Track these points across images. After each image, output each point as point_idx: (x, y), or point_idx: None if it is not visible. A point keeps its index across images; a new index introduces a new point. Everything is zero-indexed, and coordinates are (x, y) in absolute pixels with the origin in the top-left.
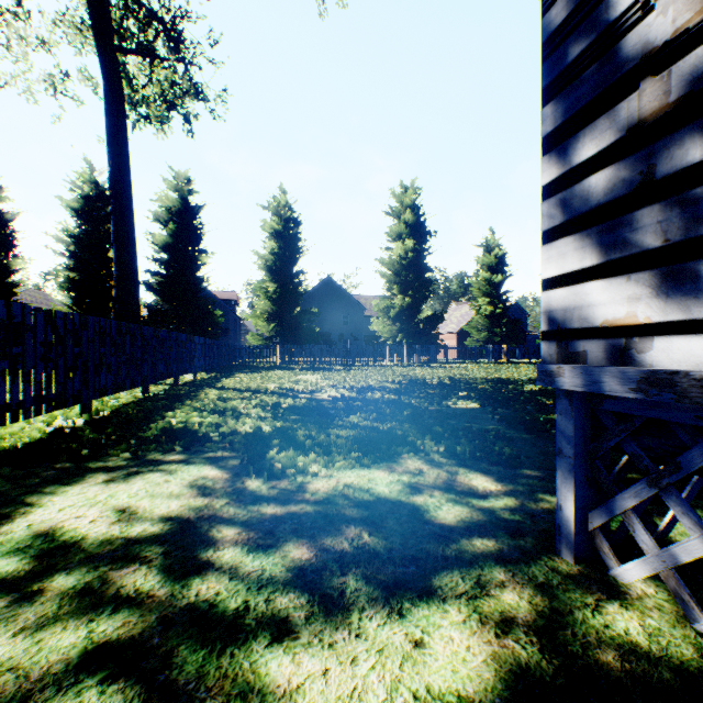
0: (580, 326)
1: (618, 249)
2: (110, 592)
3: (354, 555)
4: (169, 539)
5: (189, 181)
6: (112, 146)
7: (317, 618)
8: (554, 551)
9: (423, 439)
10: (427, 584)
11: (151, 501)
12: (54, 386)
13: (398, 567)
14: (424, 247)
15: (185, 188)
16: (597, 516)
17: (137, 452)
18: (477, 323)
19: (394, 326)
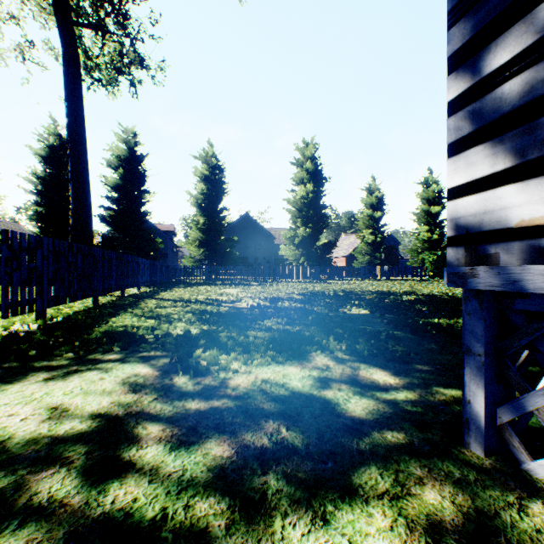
0: (491, 229)
1: (537, 150)
2: (21, 501)
3: (273, 451)
4: (94, 438)
5: (135, 135)
6: (69, 101)
7: (238, 528)
8: (461, 444)
9: (327, 339)
10: (348, 483)
11: (83, 398)
12: (20, 297)
13: (316, 463)
14: (321, 190)
15: (132, 140)
16: (506, 412)
17: (79, 352)
18: (362, 249)
19: (298, 251)
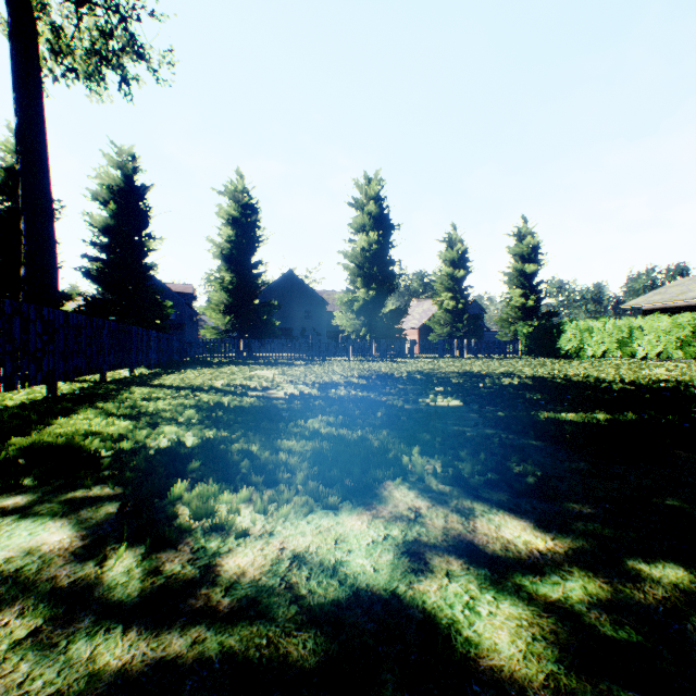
0: None
1: None
2: None
3: None
4: None
5: (134, 158)
6: (20, 92)
7: None
8: None
9: (410, 454)
10: None
11: None
12: None
13: None
14: (388, 240)
15: (129, 166)
16: None
17: None
18: (440, 318)
19: (358, 320)
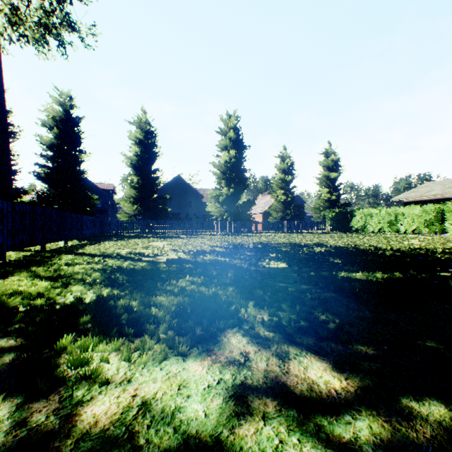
0: None
1: None
2: None
3: None
4: None
5: (71, 99)
6: None
7: None
8: None
9: (247, 307)
10: None
11: None
12: None
13: None
14: (242, 156)
15: (67, 103)
16: None
17: None
18: (275, 207)
19: (222, 208)
